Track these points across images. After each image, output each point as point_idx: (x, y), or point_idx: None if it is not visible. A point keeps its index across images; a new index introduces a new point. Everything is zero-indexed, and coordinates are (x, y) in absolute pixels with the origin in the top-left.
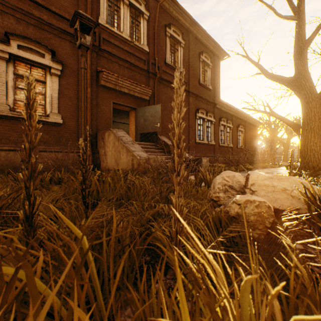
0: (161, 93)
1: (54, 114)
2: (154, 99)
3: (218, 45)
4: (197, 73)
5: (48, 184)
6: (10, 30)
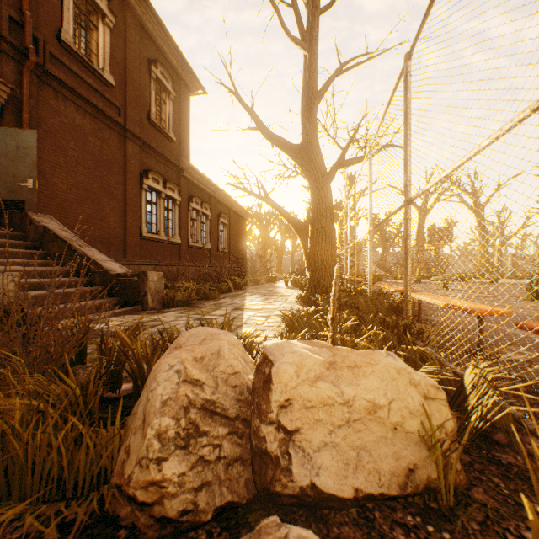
0: (48, 109)
1: None
2: (20, 116)
3: (188, 63)
4: (145, 99)
5: None
6: None
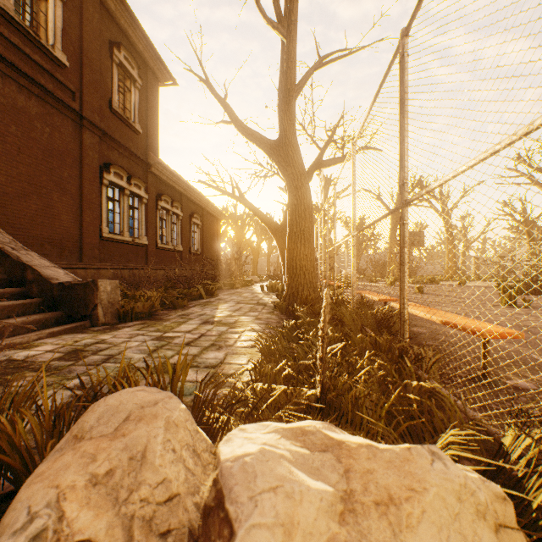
0: None
1: None
2: None
3: (156, 50)
4: (106, 85)
5: None
6: None
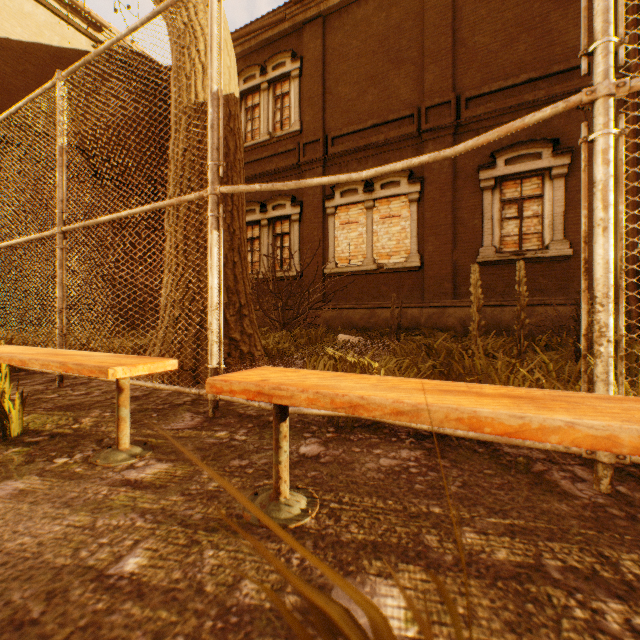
0: None
1: (556, 242)
2: None
3: None
4: None
5: (541, 350)
6: (495, 147)
